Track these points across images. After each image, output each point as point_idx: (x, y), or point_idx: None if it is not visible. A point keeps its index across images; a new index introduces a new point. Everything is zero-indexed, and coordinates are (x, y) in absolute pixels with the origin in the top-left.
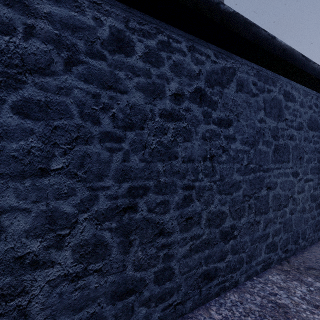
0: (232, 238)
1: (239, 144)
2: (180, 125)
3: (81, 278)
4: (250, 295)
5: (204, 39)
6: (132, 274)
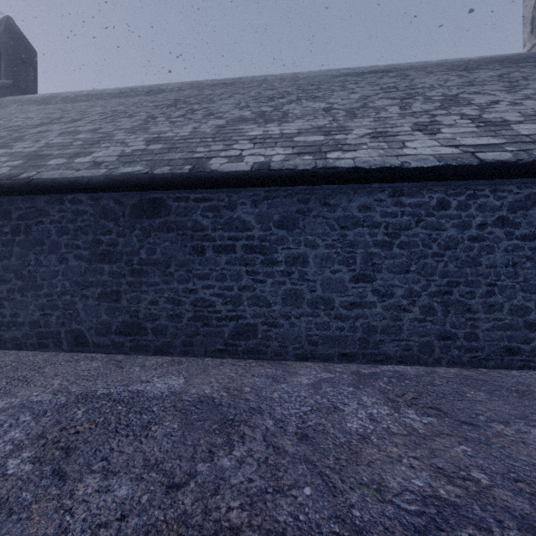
0: None
1: None
2: (484, 244)
3: (423, 322)
4: None
5: (506, 179)
6: (449, 329)
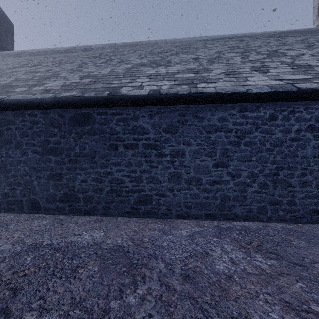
0: None
1: None
2: (299, 142)
3: (260, 193)
4: None
5: (314, 100)
6: (277, 198)
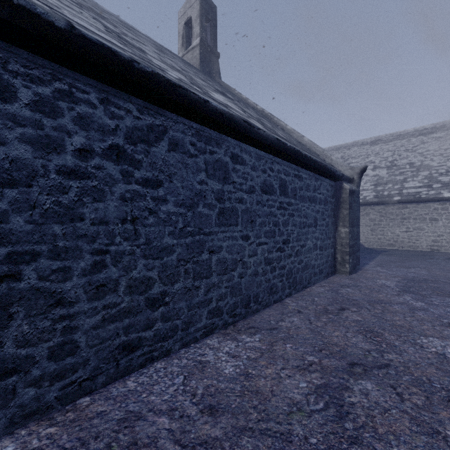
0: (163, 305)
1: (172, 206)
2: (88, 184)
3: None
4: (179, 360)
5: (124, 91)
6: (13, 351)
